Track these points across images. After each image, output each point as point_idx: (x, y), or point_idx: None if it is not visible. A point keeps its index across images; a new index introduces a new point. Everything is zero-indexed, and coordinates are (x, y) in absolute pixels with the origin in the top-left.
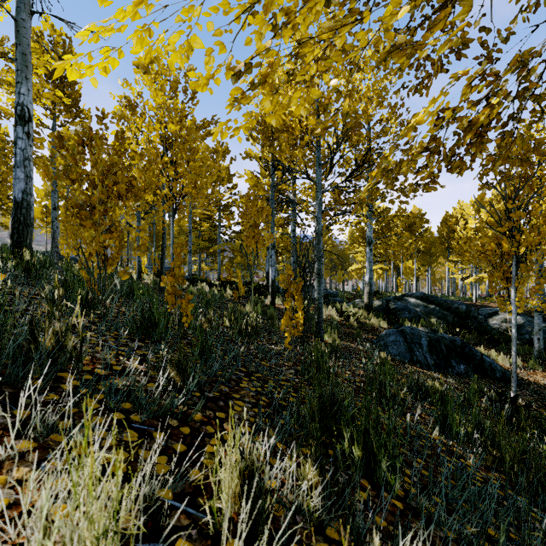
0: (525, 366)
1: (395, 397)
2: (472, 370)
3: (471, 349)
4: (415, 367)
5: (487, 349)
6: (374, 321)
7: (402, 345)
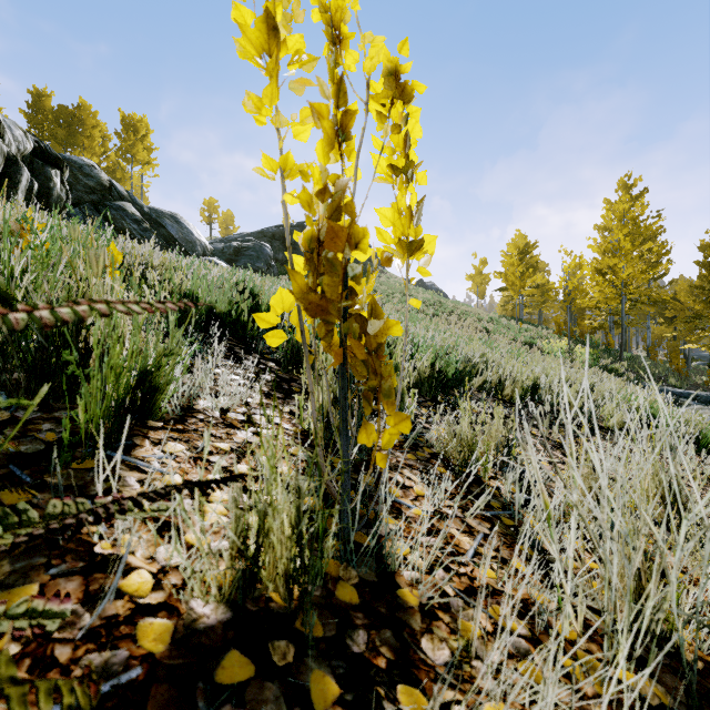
0: None
1: None
2: None
3: None
4: None
5: None
6: None
7: None
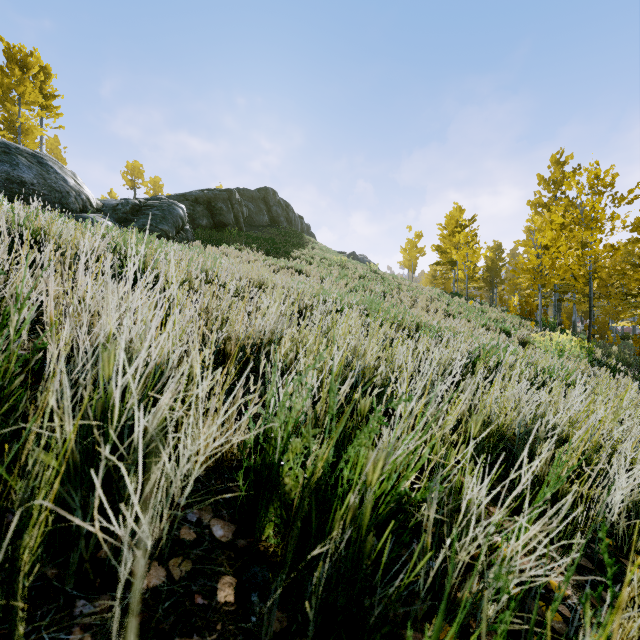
0: None
1: None
2: None
3: None
4: None
5: None
6: None
7: None
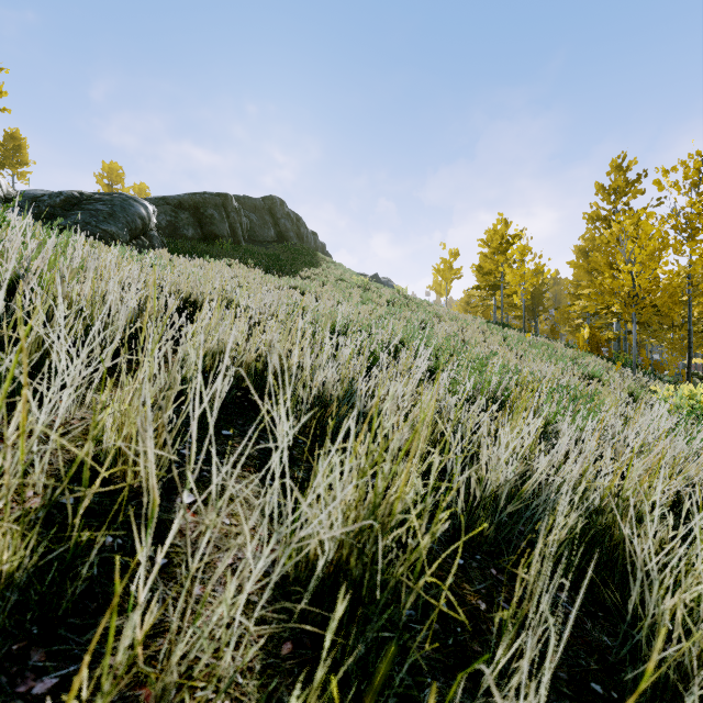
0: None
1: None
2: None
3: None
4: None
5: None
6: None
7: None
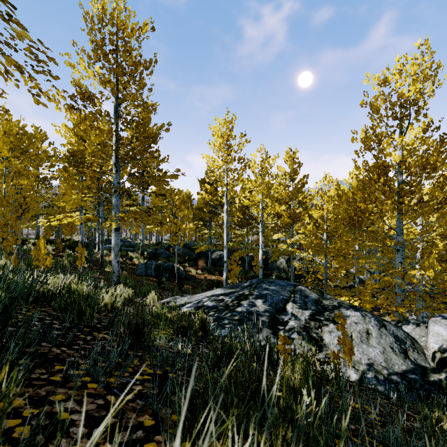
0: (203, 273)
1: (110, 278)
2: (172, 276)
3: (175, 268)
4: (145, 276)
5: (192, 268)
6: (141, 260)
7: (143, 269)
